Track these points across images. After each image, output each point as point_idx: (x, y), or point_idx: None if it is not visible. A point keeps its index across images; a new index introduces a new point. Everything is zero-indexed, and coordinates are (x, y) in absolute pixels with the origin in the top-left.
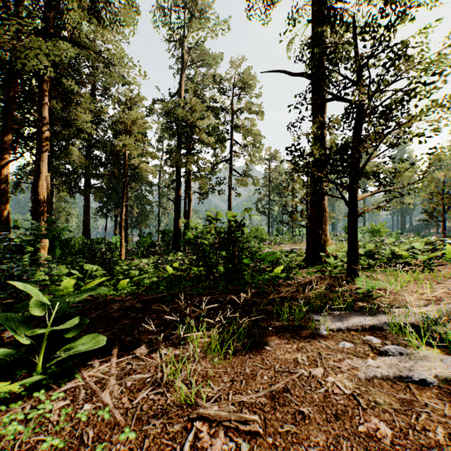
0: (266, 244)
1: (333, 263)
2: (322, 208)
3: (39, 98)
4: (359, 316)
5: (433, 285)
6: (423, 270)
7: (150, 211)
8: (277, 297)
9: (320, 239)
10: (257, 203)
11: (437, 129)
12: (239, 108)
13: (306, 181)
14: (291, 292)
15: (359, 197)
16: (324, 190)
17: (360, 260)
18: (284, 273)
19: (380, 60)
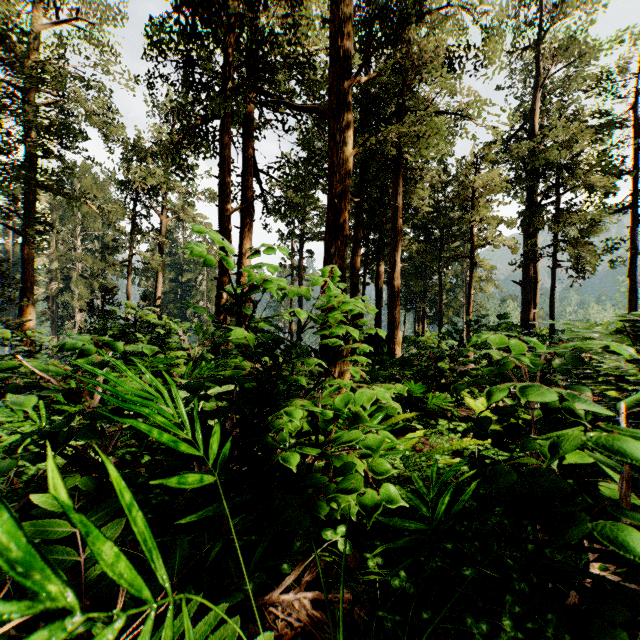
0: None
1: None
2: None
3: (392, 184)
4: None
5: None
6: None
7: (454, 300)
8: None
9: None
10: None
11: None
12: None
13: None
14: None
15: None
16: None
17: None
18: None
19: None
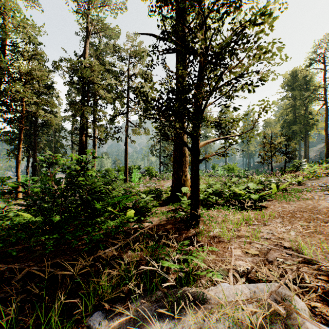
0: (156, 180)
1: (186, 202)
2: (183, 153)
3: None
4: (159, 316)
5: (261, 227)
6: (255, 207)
7: (63, 153)
8: (100, 257)
9: (181, 180)
10: (151, 148)
11: (264, 78)
12: (134, 73)
13: (157, 127)
14: (124, 246)
15: (201, 143)
16: (185, 138)
17: (209, 198)
18: (135, 217)
19: (213, 3)
